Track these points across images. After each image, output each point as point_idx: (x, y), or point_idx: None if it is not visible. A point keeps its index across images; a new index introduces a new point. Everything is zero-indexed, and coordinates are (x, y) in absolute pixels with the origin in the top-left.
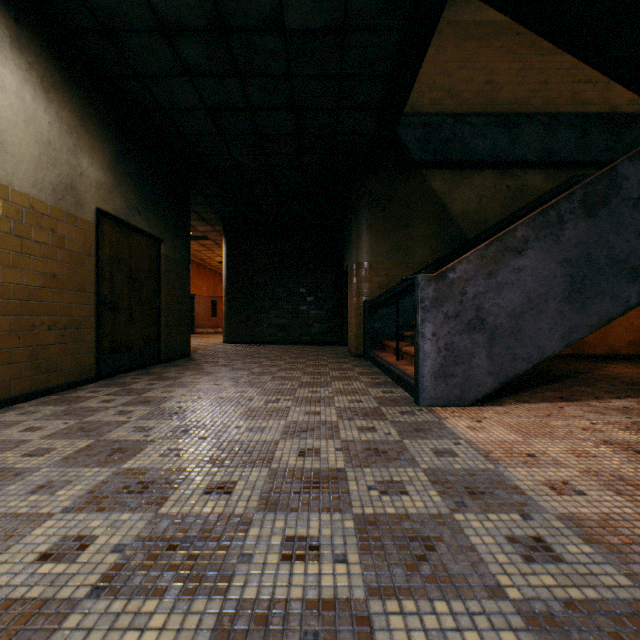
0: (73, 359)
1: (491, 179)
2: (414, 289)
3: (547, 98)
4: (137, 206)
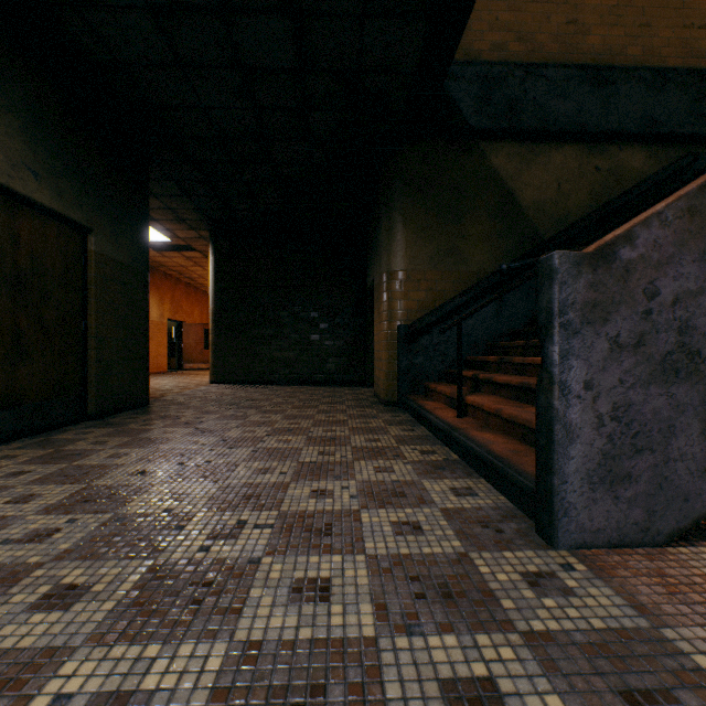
0: None
1: (574, 157)
2: (537, 286)
3: (649, 47)
4: (31, 164)
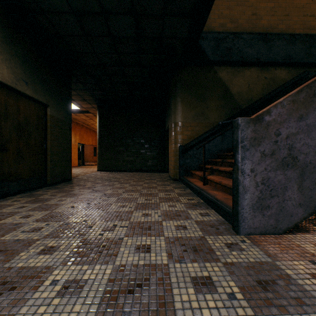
0: None
1: (255, 73)
2: (232, 131)
3: (288, 25)
4: (24, 78)
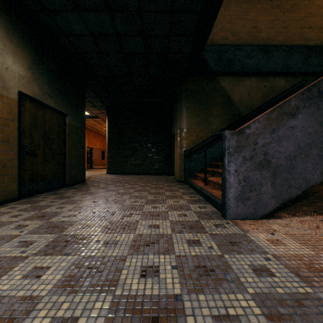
0: (0, 186)
1: (255, 82)
2: (222, 140)
3: (286, 36)
4: (49, 93)
